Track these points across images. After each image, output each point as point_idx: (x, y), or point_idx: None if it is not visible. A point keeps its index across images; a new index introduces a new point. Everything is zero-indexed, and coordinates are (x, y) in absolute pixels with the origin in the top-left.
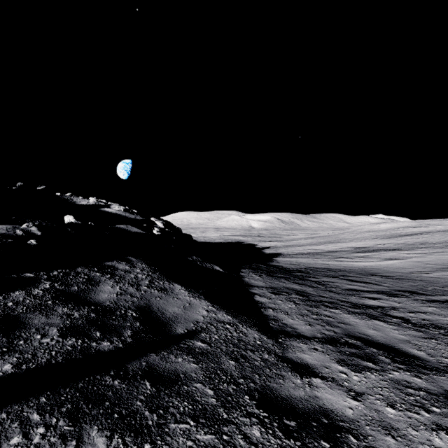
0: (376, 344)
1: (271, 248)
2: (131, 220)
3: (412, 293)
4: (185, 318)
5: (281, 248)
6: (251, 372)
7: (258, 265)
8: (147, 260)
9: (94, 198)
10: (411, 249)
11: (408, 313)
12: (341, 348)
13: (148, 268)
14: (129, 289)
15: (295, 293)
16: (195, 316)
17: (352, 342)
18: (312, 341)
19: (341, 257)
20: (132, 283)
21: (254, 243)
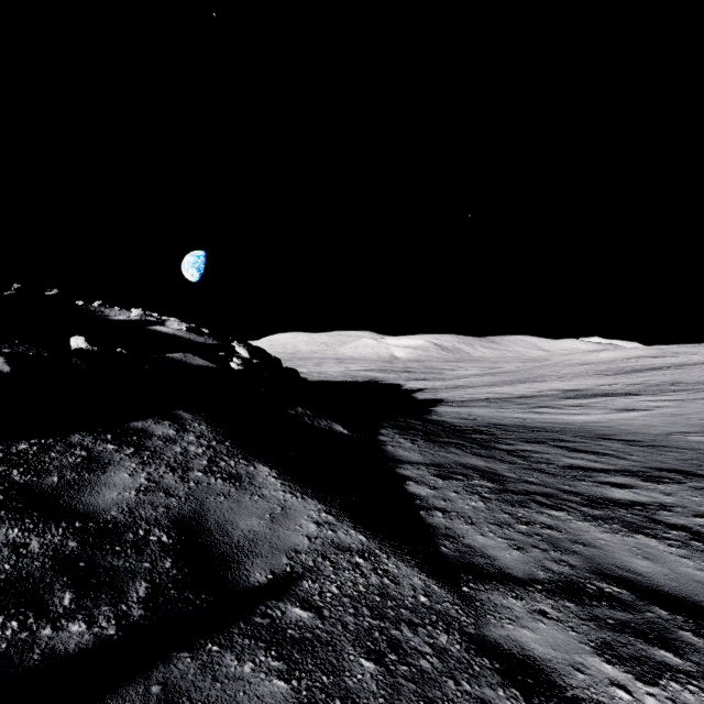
0: (662, 595)
1: (426, 390)
2: (199, 345)
3: (686, 475)
4: (271, 542)
5: (442, 391)
6: (414, 695)
7: (408, 421)
8: (213, 416)
9: (139, 310)
10: (657, 393)
11: (694, 518)
12: (594, 610)
13: (212, 432)
14: (165, 478)
15: (478, 476)
16: (293, 536)
17: (612, 592)
18: (531, 592)
19: (542, 406)
20: (174, 466)
21: (399, 383)
